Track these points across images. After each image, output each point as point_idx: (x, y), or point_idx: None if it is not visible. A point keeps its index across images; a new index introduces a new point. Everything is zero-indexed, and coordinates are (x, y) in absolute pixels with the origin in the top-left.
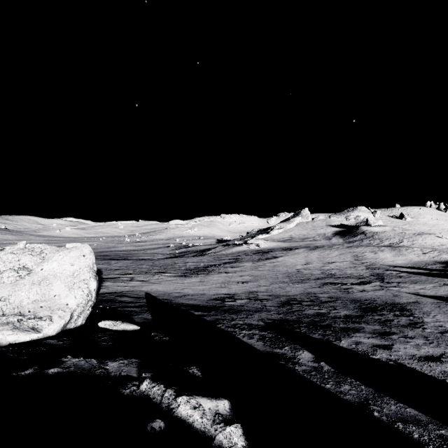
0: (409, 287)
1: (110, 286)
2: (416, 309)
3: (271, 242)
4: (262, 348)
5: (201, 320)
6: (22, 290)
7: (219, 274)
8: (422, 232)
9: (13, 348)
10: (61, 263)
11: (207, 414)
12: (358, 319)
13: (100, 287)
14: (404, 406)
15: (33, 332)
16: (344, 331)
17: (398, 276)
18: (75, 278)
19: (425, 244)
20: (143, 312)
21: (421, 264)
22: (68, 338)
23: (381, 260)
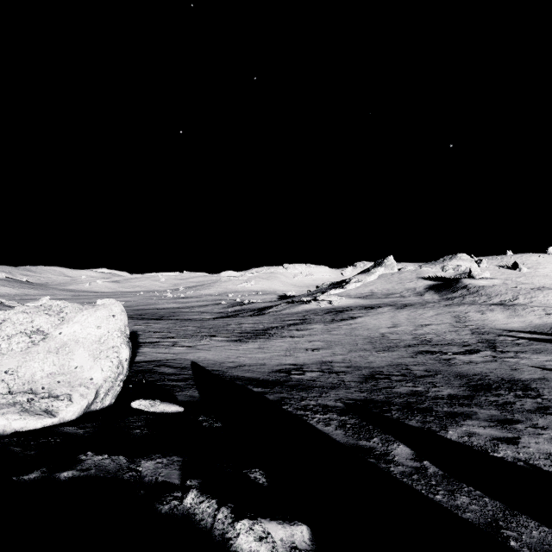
0: (531, 358)
1: (149, 353)
2: (545, 388)
3: (347, 299)
4: (343, 439)
5: (261, 399)
6: (35, 359)
7: (282, 339)
8: (543, 286)
9: (19, 438)
10: (84, 325)
11: (279, 548)
12: (466, 401)
13: (136, 354)
14: (550, 531)
15: (47, 416)
16: (451, 417)
17: (515, 344)
18: (102, 345)
19: (547, 302)
20: (188, 387)
21: (544, 328)
22: (92, 424)
23: (490, 323)
